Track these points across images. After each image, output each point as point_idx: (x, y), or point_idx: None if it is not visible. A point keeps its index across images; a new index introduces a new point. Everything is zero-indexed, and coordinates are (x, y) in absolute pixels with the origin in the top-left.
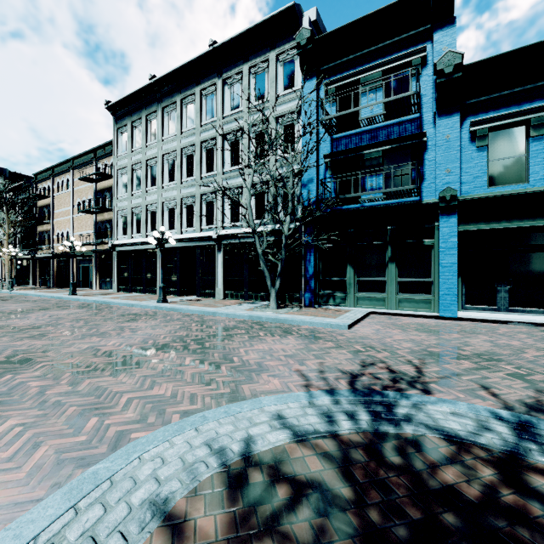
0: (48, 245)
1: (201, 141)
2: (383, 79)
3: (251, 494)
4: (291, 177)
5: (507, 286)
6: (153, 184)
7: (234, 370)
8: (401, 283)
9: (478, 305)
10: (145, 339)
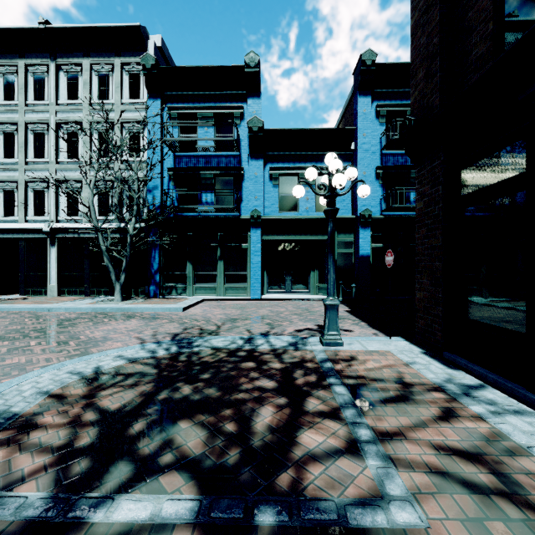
0: None
1: (27, 122)
2: (215, 119)
3: (101, 381)
4: (136, 182)
5: (290, 277)
6: None
7: (82, 343)
8: (228, 276)
9: (276, 290)
10: None
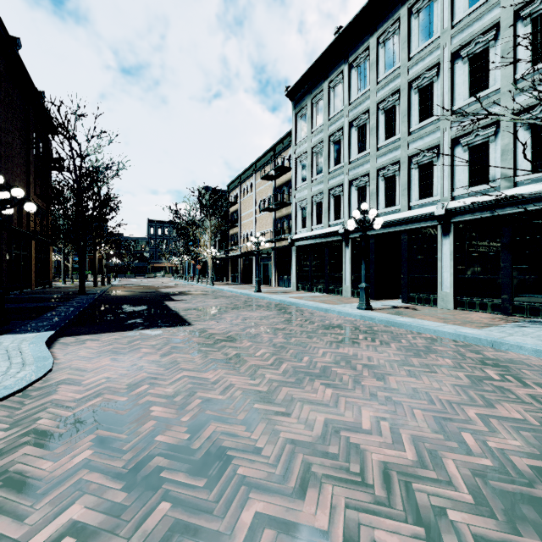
0: (236, 245)
1: (410, 80)
2: None
3: None
4: None
5: None
6: (336, 162)
7: None
8: None
9: None
10: (438, 420)
